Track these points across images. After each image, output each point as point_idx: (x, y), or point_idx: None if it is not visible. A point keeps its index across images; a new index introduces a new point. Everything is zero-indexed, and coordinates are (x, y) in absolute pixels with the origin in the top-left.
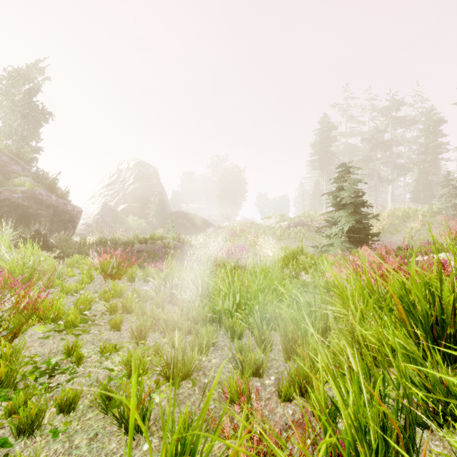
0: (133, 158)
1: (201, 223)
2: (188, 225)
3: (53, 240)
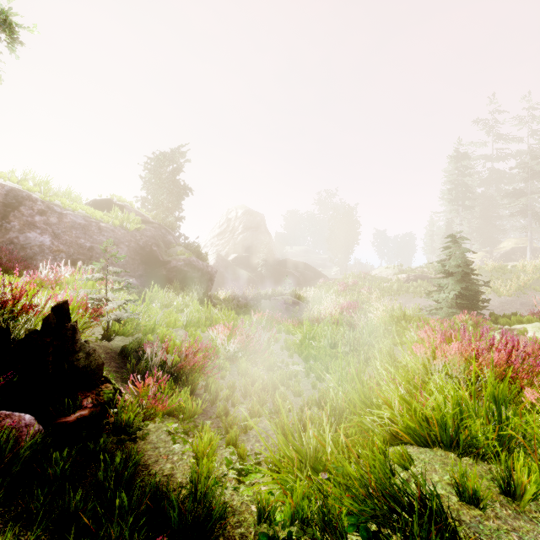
0: (241, 206)
1: (309, 272)
2: (297, 274)
3: None
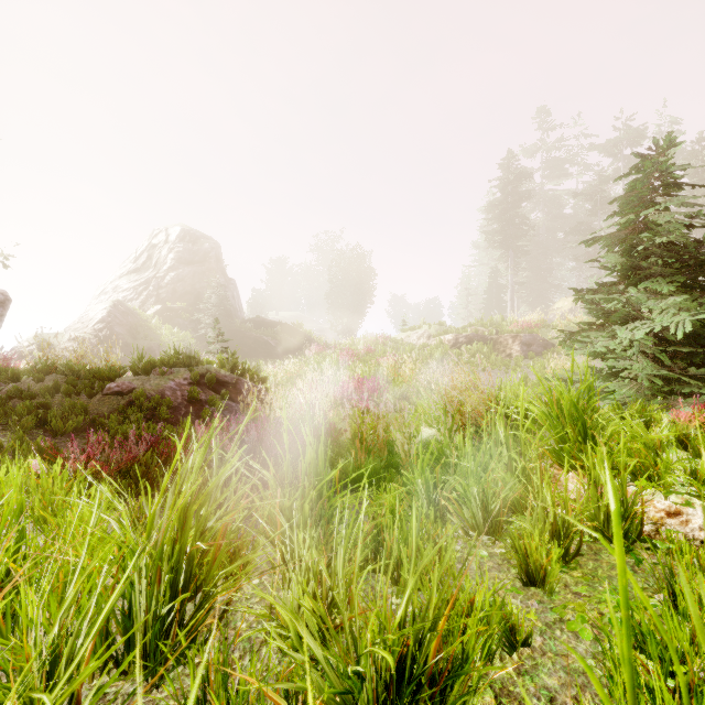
0: (177, 225)
1: (295, 340)
2: (272, 342)
3: None
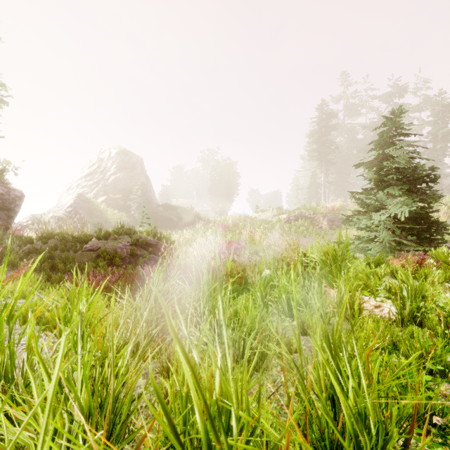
0: (116, 146)
1: (189, 218)
2: (175, 219)
3: None
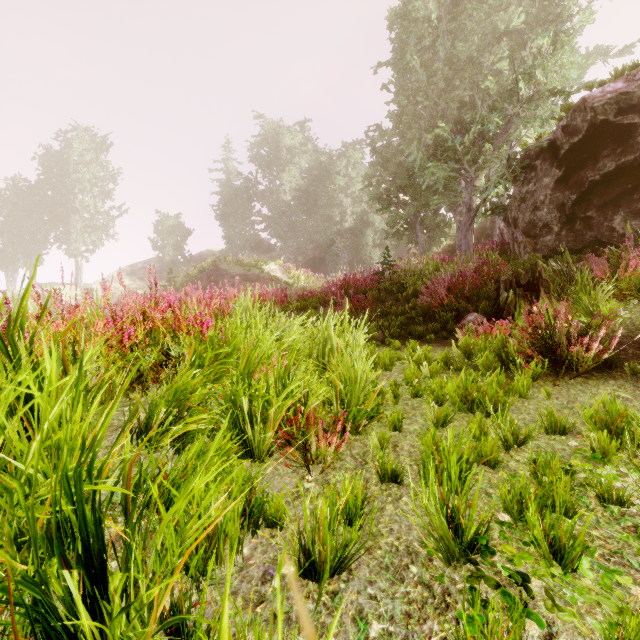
0: None
1: None
2: None
3: None
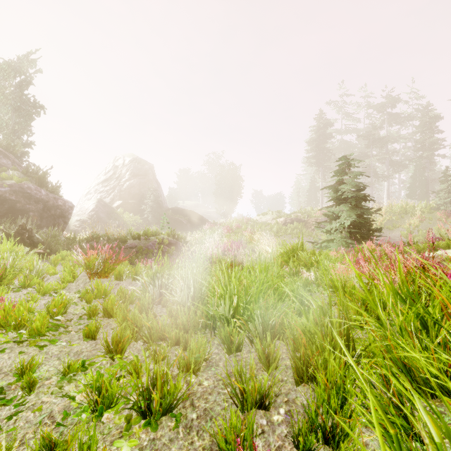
0: (129, 154)
1: (196, 220)
2: (184, 221)
3: (41, 236)
